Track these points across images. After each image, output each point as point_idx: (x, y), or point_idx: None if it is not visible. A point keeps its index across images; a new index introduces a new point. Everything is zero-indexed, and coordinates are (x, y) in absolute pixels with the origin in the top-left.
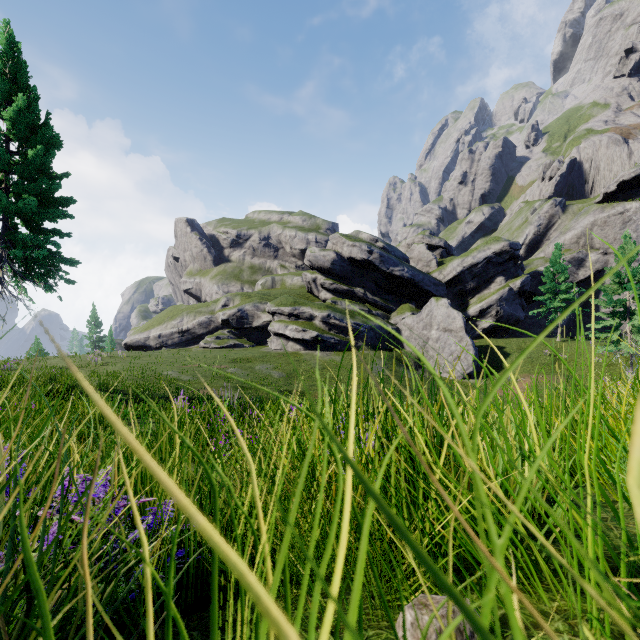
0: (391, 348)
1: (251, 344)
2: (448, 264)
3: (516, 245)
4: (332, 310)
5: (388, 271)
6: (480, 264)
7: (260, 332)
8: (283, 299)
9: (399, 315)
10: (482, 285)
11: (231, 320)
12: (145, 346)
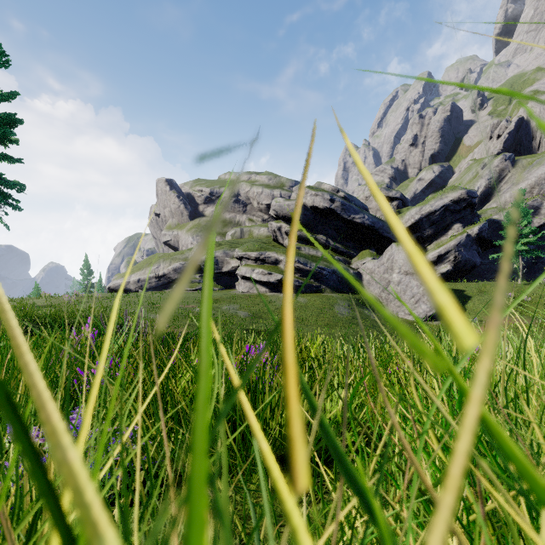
0: (352, 291)
1: (220, 287)
2: (406, 213)
3: (473, 193)
4: (296, 255)
5: (349, 218)
6: (438, 212)
7: (229, 277)
8: (250, 245)
9: (360, 260)
10: (439, 232)
11: (202, 266)
12: (126, 290)
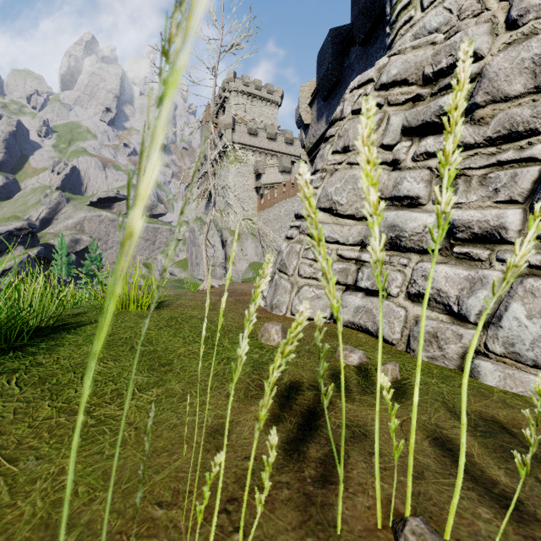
0: None
1: None
2: None
3: (34, 225)
4: None
5: None
6: (3, 235)
7: None
8: None
9: None
10: (5, 251)
11: None
12: None
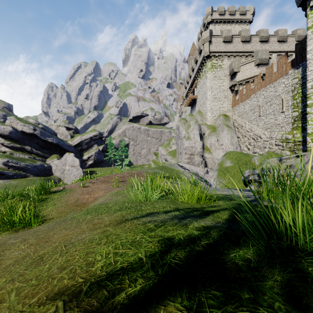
0: (46, 175)
1: None
2: (75, 138)
3: (101, 133)
4: (10, 158)
5: (45, 139)
6: (88, 139)
7: None
8: None
9: (51, 160)
10: (89, 147)
11: None
12: None
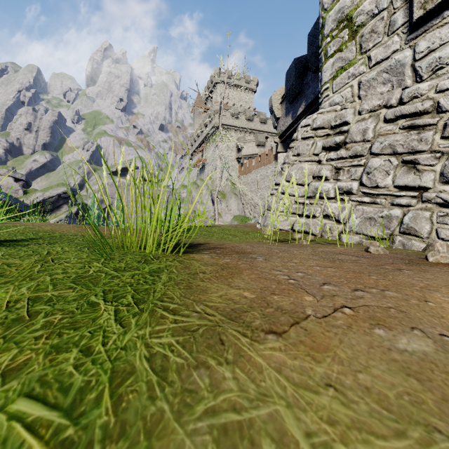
0: None
1: None
2: (33, 194)
3: (74, 189)
4: None
5: None
6: (55, 197)
7: None
8: None
9: None
10: (55, 208)
11: None
12: None
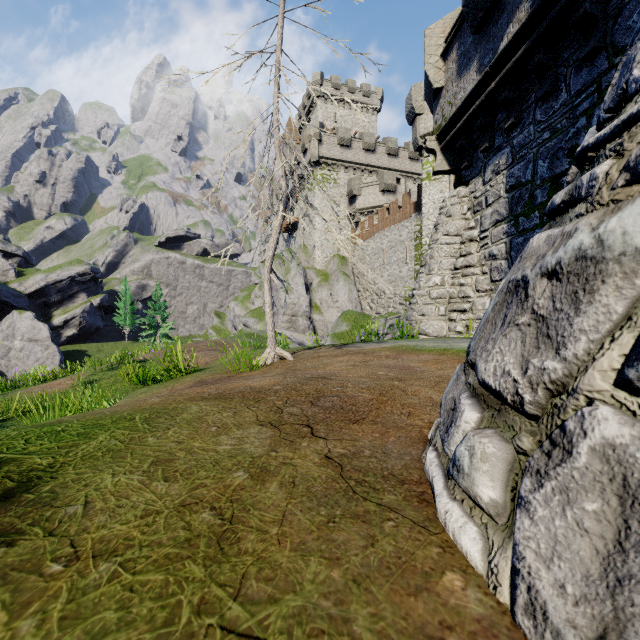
0: None
1: None
2: (30, 277)
3: (97, 269)
4: None
5: None
6: (65, 281)
7: None
8: None
9: None
10: (67, 299)
11: None
12: None
